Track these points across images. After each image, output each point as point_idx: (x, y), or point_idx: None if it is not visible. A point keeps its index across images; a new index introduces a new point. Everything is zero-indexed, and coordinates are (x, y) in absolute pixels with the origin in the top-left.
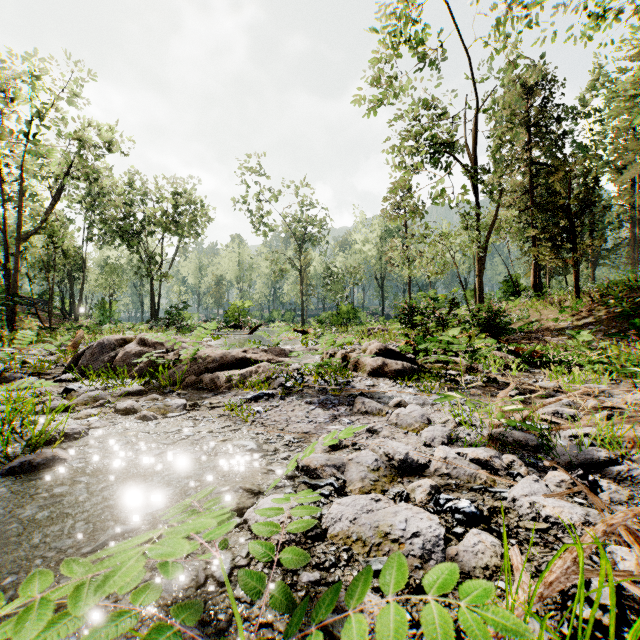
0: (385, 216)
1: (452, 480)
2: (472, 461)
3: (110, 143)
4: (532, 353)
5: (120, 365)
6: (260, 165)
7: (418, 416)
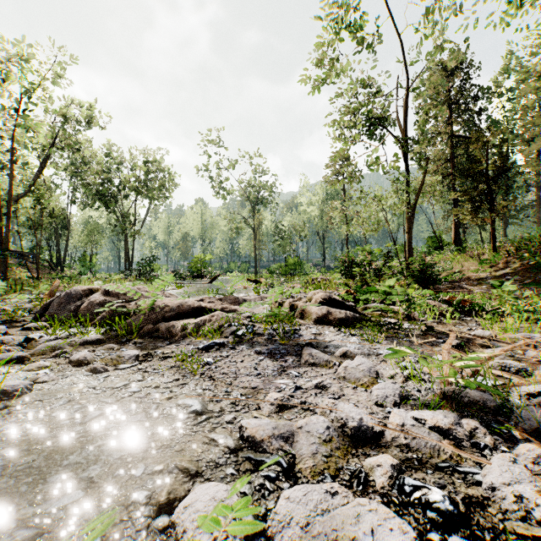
0: (326, 182)
1: (412, 453)
2: (432, 429)
3: (90, 118)
4: (461, 301)
5: (84, 314)
6: (219, 138)
7: (366, 369)
